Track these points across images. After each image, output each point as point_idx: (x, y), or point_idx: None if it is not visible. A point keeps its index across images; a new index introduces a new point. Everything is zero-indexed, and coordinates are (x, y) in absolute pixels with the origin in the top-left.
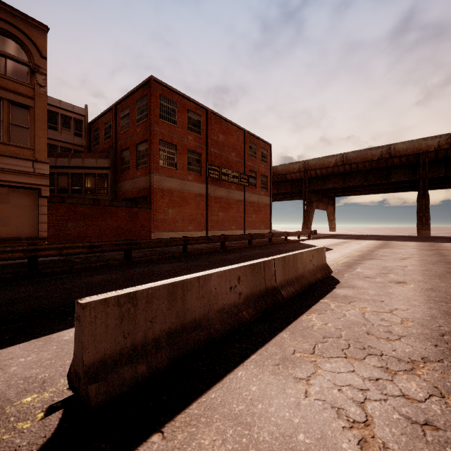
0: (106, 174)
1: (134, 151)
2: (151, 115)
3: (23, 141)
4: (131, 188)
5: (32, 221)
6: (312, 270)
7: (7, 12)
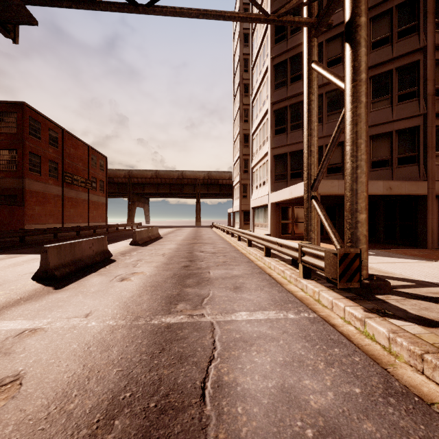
0: None
1: None
2: (24, 132)
3: None
4: None
5: None
6: (156, 234)
7: None
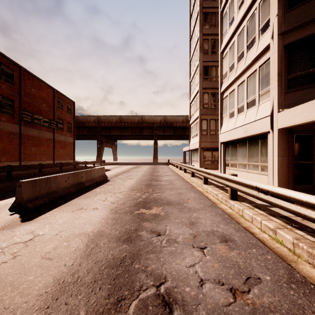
0: None
1: None
2: None
3: None
4: None
5: None
6: (98, 176)
7: None
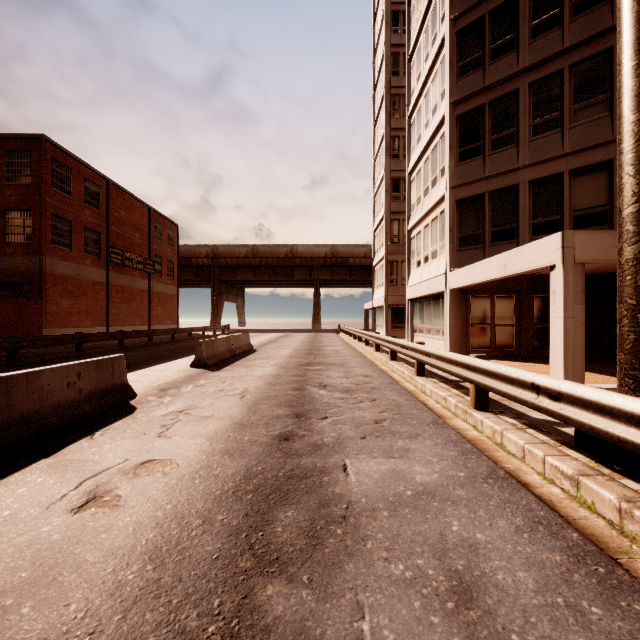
0: None
1: None
2: (42, 183)
3: None
4: None
5: None
6: (245, 345)
7: None
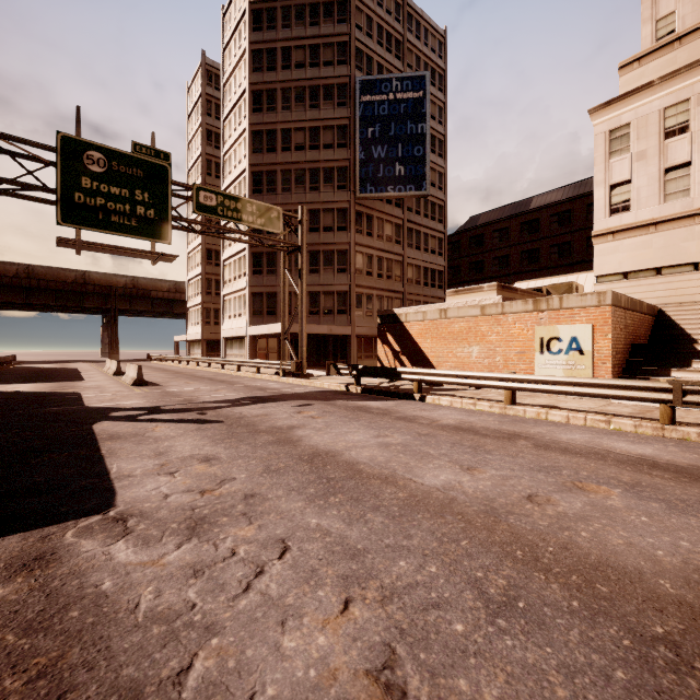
0: None
1: None
2: None
3: None
4: None
5: None
6: None
7: None
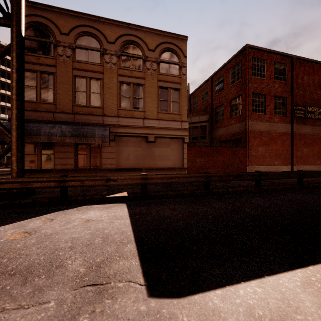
0: (205, 125)
1: (228, 106)
2: (246, 75)
3: (176, 110)
4: (225, 133)
5: (179, 158)
6: None
7: (170, 37)
